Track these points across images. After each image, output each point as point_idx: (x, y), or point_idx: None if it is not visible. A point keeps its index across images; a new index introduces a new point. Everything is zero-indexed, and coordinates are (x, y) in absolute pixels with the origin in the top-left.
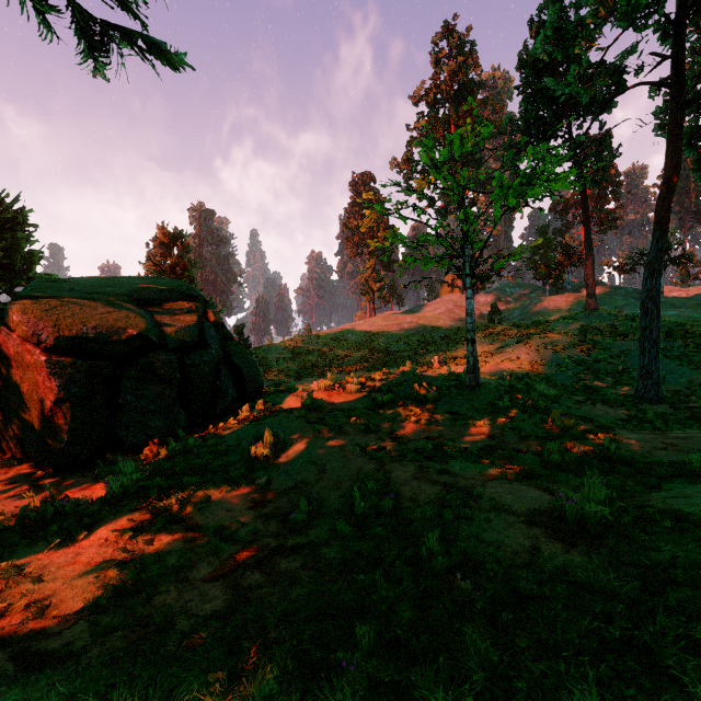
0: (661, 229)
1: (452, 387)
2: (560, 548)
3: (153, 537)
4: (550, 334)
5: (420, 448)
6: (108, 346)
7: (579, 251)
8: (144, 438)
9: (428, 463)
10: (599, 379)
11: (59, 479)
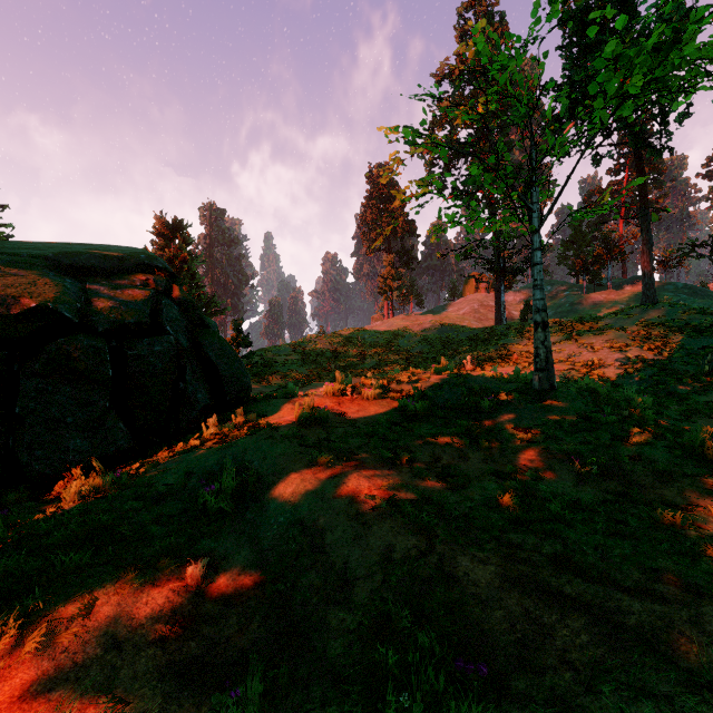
0: None
1: (514, 391)
2: None
3: None
4: (605, 330)
5: (490, 496)
6: None
7: (621, 243)
8: (58, 466)
9: (521, 536)
10: (682, 383)
11: None
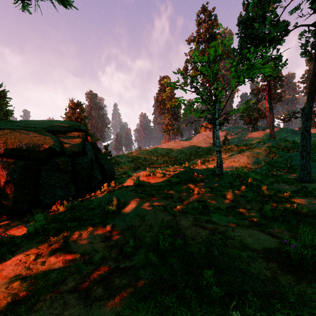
0: (311, 97)
1: (209, 174)
2: (292, 279)
3: (46, 259)
4: (253, 149)
5: (194, 207)
6: (33, 153)
7: (265, 111)
8: (53, 200)
9: (200, 216)
10: (278, 171)
11: (8, 222)
